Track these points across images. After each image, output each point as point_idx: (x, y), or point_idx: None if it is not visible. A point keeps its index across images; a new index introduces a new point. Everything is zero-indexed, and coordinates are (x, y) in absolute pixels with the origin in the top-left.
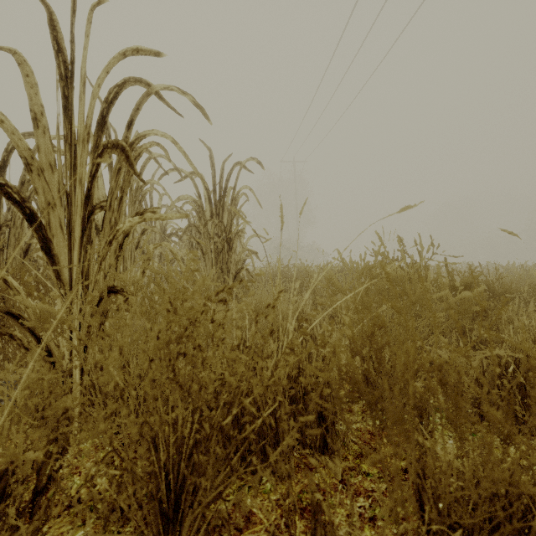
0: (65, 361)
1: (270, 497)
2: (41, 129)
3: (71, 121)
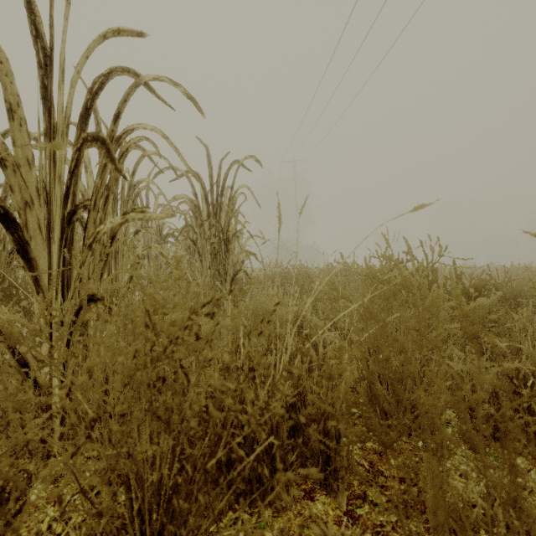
0: (43, 374)
1: (266, 533)
2: (17, 121)
3: (50, 113)
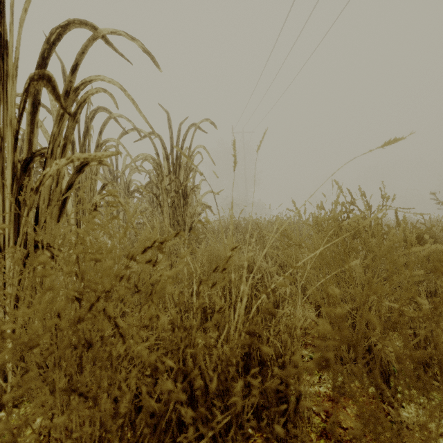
0: None
1: None
2: None
3: (3, 58)
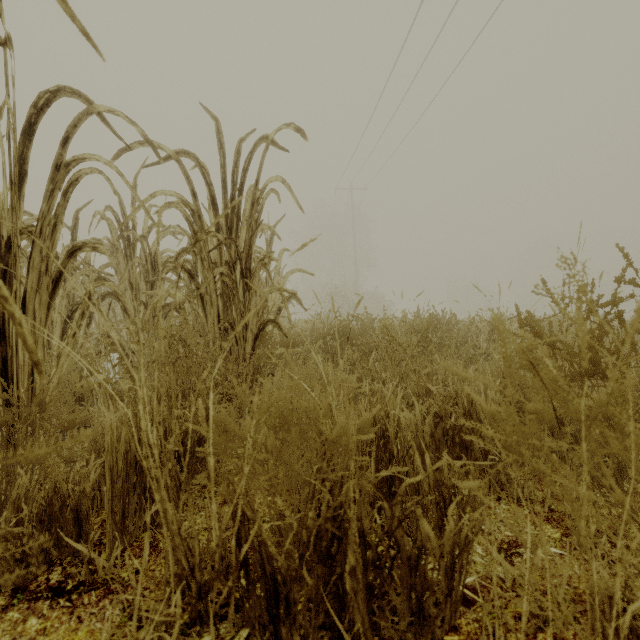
0: None
1: None
2: None
3: None
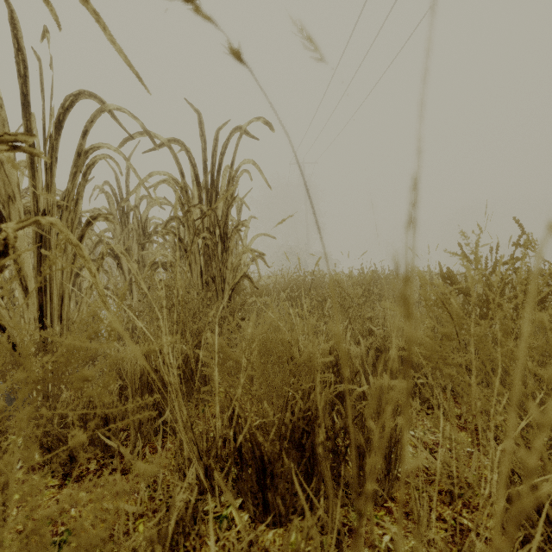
0: None
1: None
2: None
3: None
